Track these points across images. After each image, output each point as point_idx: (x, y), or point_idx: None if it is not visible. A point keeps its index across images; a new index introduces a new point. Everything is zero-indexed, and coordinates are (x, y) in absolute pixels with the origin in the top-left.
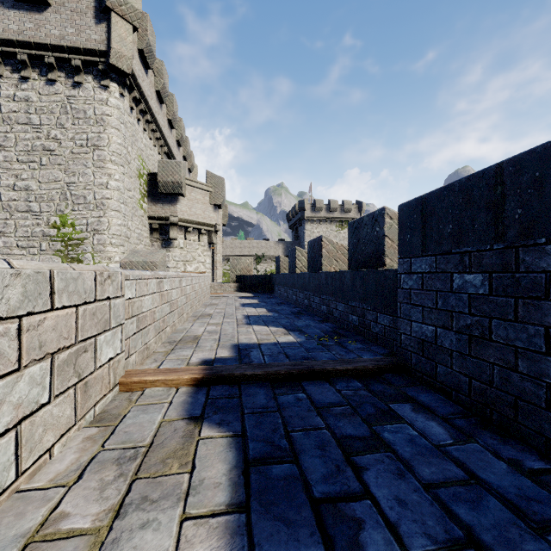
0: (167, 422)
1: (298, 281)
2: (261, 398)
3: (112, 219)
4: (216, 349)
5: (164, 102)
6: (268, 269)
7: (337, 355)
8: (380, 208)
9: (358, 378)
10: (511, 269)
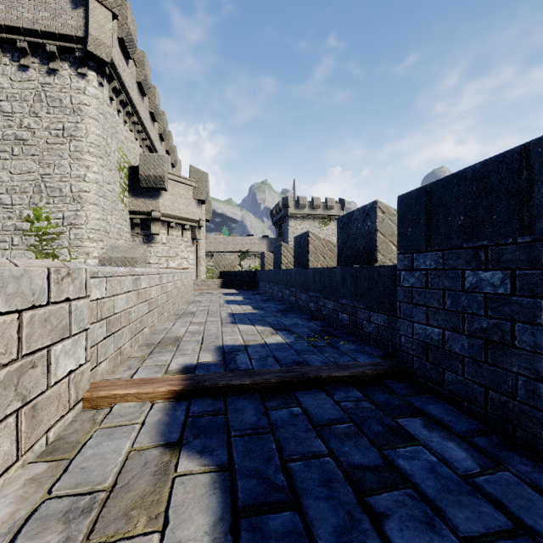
0: (137, 450)
1: (284, 277)
2: (250, 414)
3: (90, 212)
4: (199, 353)
5: (145, 94)
6: (252, 265)
7: (330, 358)
8: (372, 202)
9: (356, 385)
10: (541, 265)
